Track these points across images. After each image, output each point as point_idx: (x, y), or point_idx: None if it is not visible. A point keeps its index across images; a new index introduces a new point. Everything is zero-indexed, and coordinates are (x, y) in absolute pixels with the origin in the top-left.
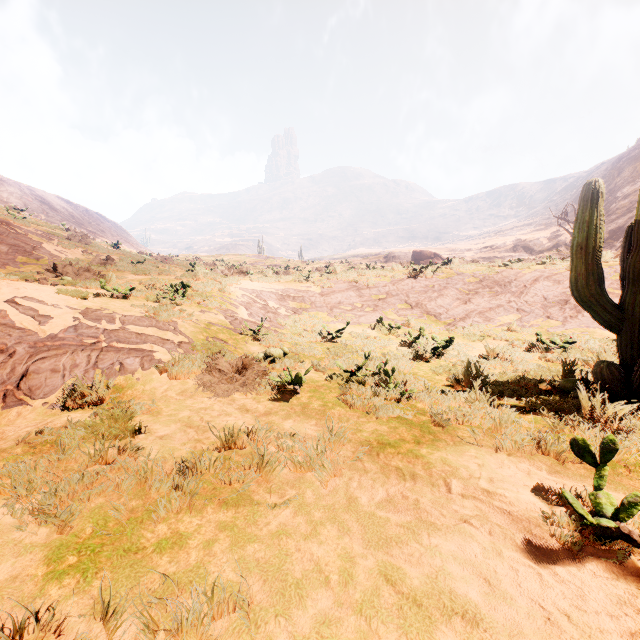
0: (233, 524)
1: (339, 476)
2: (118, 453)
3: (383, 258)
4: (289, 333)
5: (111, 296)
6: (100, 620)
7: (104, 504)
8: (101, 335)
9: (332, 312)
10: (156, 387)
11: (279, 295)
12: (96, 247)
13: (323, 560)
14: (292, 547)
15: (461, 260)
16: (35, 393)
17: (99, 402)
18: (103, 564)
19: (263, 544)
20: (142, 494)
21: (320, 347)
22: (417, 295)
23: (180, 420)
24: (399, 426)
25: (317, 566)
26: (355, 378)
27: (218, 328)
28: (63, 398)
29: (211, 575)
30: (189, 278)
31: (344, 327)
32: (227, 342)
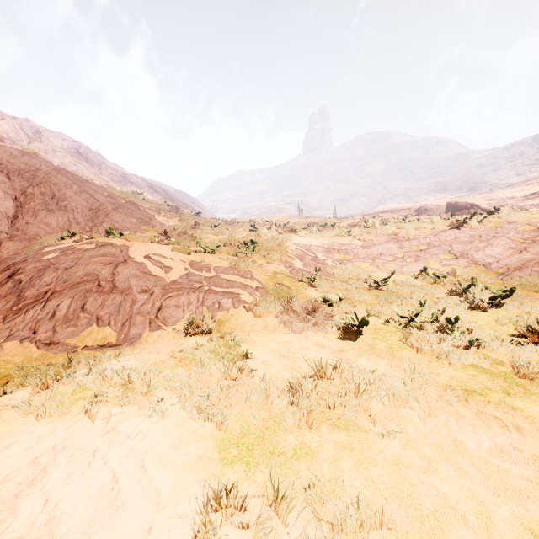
0: (350, 446)
1: (433, 417)
2: (237, 372)
3: (414, 211)
4: (338, 281)
5: (204, 252)
6: (272, 506)
7: (242, 411)
8: (203, 281)
9: (374, 262)
10: (245, 322)
11: (325, 248)
12: (186, 216)
13: (451, 498)
14: (414, 478)
15: (511, 208)
16: (167, 321)
17: (208, 331)
18: (257, 460)
19: (384, 470)
20: (266, 407)
21: (368, 294)
22: (461, 245)
23: (272, 350)
24: (478, 374)
25: (446, 502)
26: (412, 324)
27: (282, 276)
28: (184, 326)
29: (348, 488)
30: (253, 236)
31: (389, 276)
32: (290, 288)
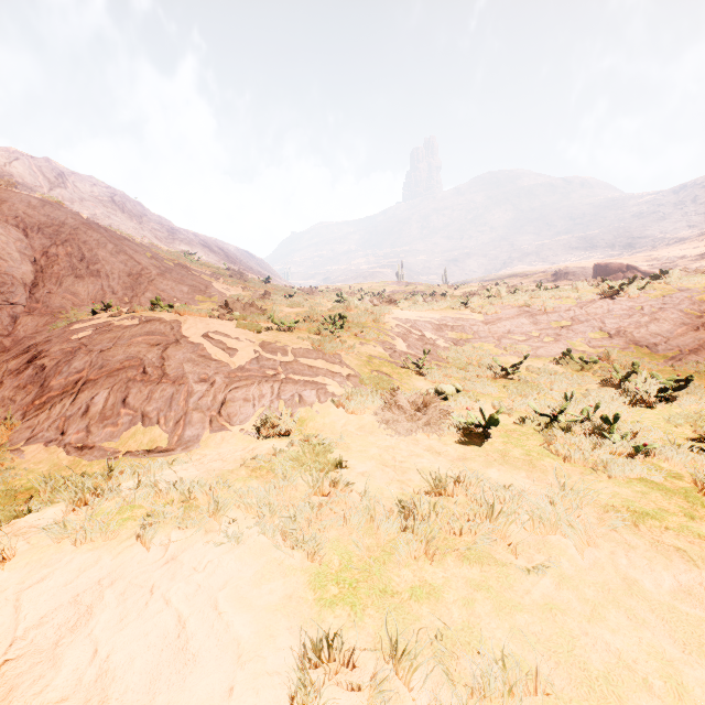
0: (486, 584)
1: (594, 547)
2: (329, 486)
3: (551, 276)
4: (453, 367)
5: (278, 329)
6: (389, 662)
7: (339, 537)
8: (279, 367)
9: (500, 343)
10: (334, 421)
11: (435, 324)
12: (252, 283)
13: (626, 655)
14: (575, 628)
15: (682, 271)
16: (233, 420)
17: (287, 432)
18: (364, 601)
19: (533, 616)
20: (371, 533)
21: (494, 384)
22: (617, 320)
23: (373, 457)
24: (648, 491)
25: (621, 661)
26: (556, 424)
27: (380, 361)
28: (256, 426)
29: (488, 640)
30: (340, 309)
31: (521, 361)
32: (391, 376)
